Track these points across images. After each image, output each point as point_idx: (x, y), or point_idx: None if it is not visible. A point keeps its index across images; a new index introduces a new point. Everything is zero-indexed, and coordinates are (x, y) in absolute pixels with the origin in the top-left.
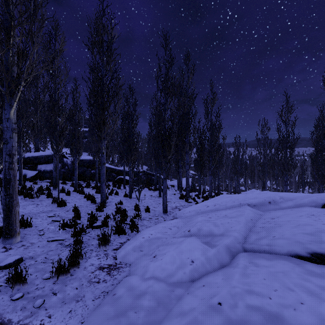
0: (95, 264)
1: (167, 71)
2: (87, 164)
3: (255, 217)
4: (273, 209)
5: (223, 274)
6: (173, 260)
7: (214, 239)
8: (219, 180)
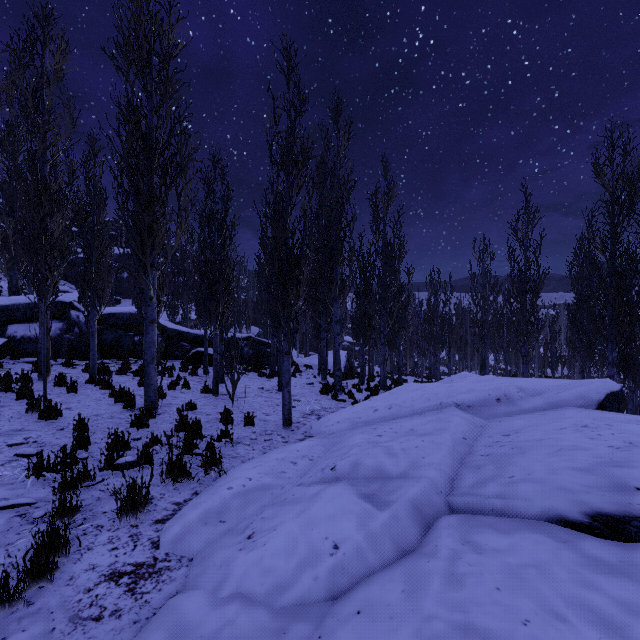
0: (101, 565)
1: (291, 126)
2: (125, 323)
3: (472, 431)
4: (506, 415)
5: (404, 579)
6: (291, 546)
7: (385, 488)
8: (399, 354)
